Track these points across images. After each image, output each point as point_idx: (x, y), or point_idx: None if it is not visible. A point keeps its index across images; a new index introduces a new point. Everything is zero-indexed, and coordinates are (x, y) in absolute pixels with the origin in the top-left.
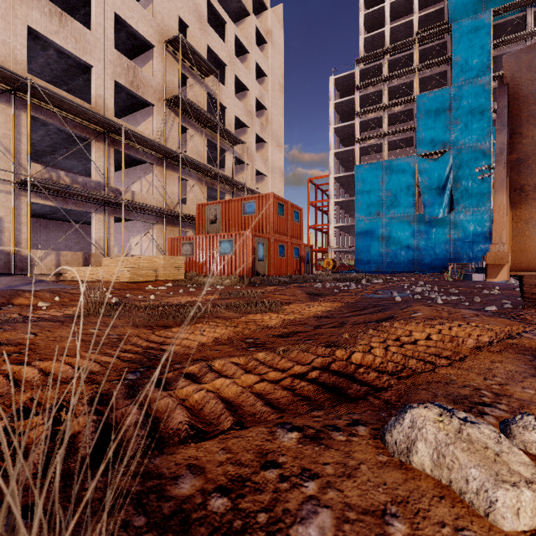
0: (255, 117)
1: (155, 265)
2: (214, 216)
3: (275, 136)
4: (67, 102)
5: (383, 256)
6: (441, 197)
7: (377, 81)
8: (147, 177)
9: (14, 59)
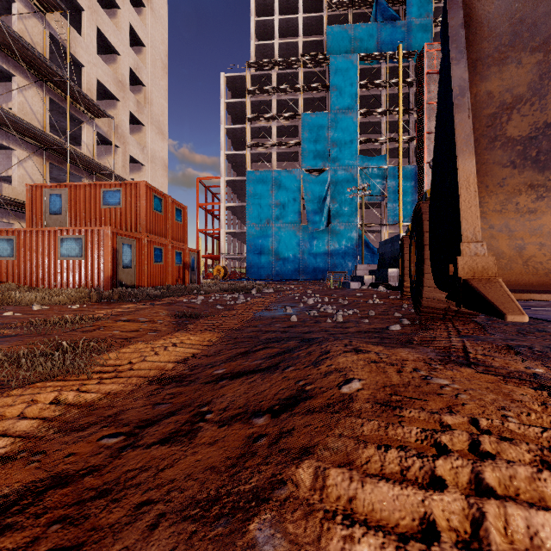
0: (128, 91)
1: None
2: (58, 204)
3: (157, 121)
4: None
5: (272, 264)
6: (322, 211)
7: (267, 90)
8: None
9: None
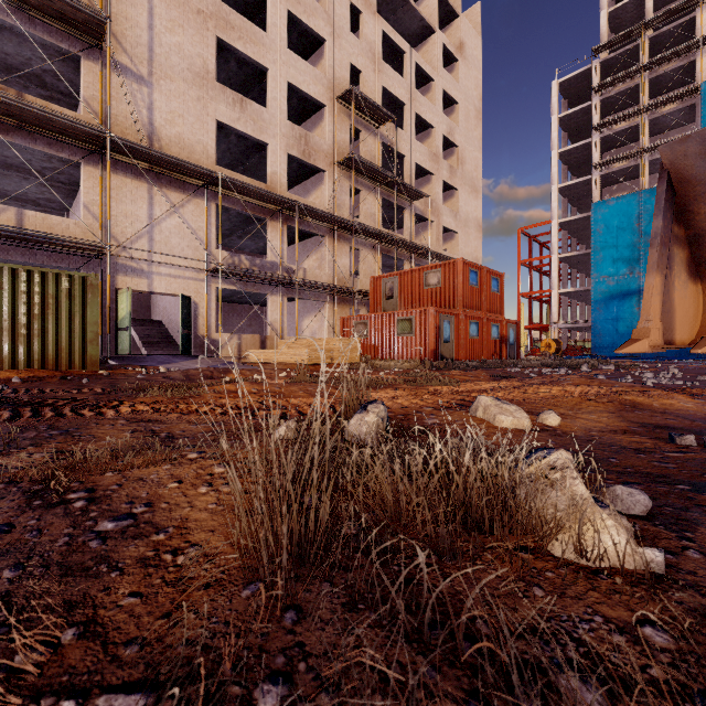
0: (441, 160)
1: (330, 348)
2: (391, 290)
3: (470, 179)
4: (248, 187)
5: None
6: None
7: (629, 74)
8: (318, 250)
9: (206, 154)
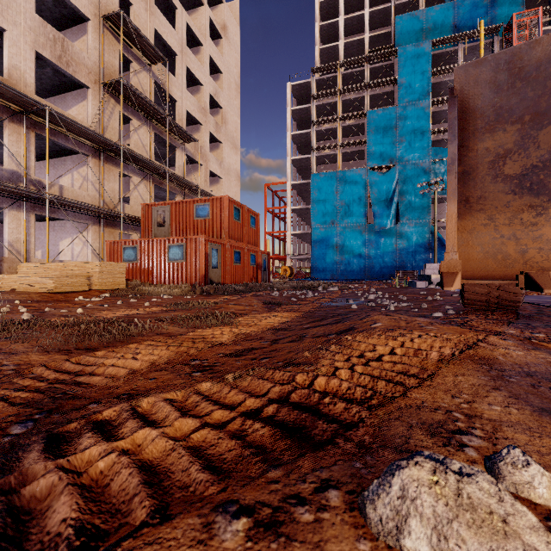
0: (209, 115)
1: (88, 273)
2: (163, 218)
3: (231, 138)
4: None
5: (337, 264)
6: (389, 209)
7: (332, 93)
8: (80, 170)
9: None
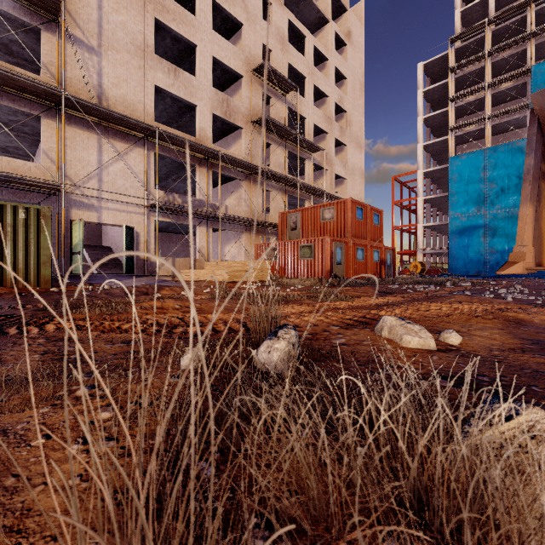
0: (334, 122)
1: (246, 268)
2: (295, 223)
3: (355, 138)
4: (180, 139)
5: (484, 258)
6: None
7: (477, 58)
8: (237, 191)
9: (146, 112)
